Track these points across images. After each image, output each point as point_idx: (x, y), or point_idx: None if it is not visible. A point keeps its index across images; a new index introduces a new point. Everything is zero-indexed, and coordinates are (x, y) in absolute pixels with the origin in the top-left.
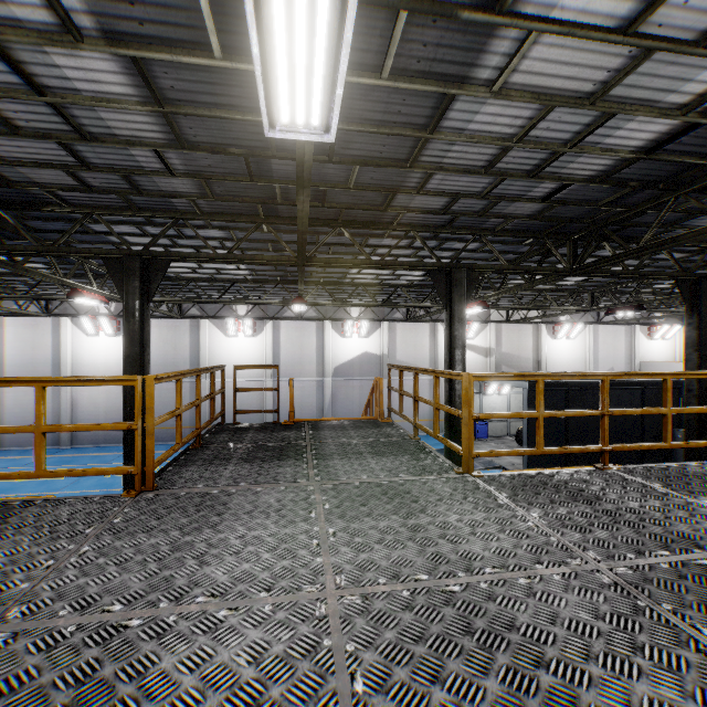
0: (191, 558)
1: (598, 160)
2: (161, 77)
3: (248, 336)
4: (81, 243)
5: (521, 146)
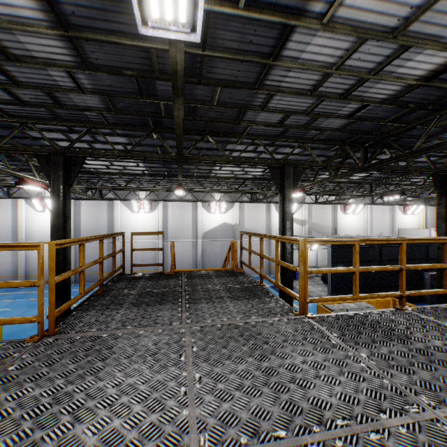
0: (67, 413)
1: (390, 86)
2: (63, 4)
3: (146, 212)
4: (24, 146)
5: (339, 73)
